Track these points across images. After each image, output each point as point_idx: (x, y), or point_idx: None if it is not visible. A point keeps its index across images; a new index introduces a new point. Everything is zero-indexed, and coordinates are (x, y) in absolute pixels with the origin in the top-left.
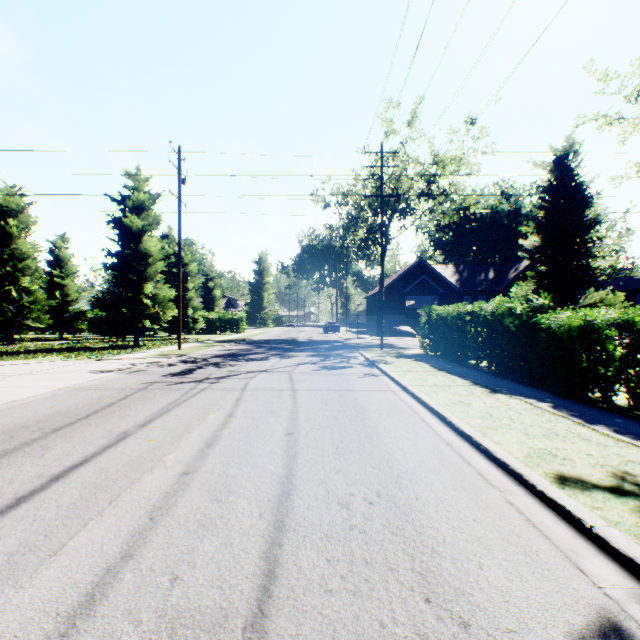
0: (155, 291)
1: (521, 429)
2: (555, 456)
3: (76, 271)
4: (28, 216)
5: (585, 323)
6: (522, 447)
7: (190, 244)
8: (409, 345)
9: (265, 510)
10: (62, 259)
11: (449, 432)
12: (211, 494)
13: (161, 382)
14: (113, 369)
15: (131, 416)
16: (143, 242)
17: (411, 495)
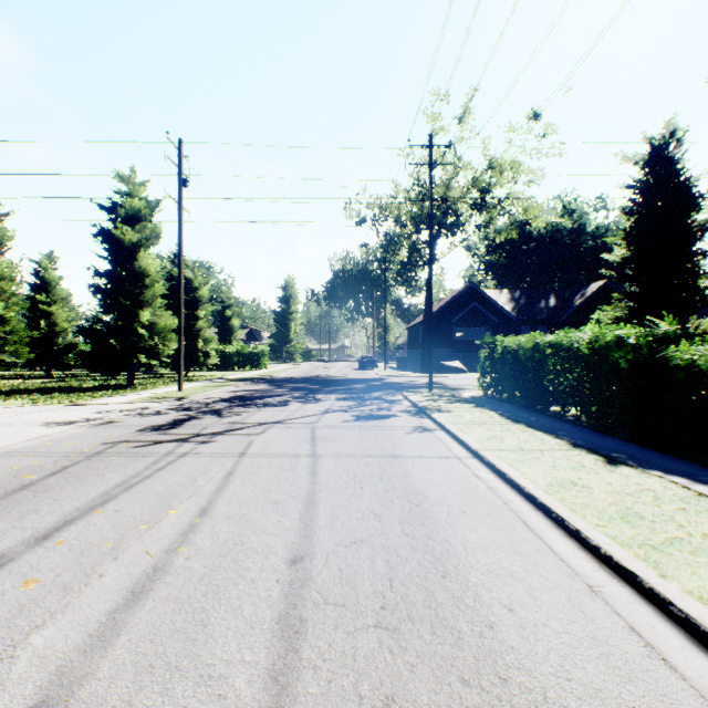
0: (154, 319)
1: None
2: None
3: (66, 296)
4: (3, 229)
5: None
6: None
7: (201, 264)
8: (462, 384)
9: None
10: (49, 282)
11: (581, 555)
12: None
13: (129, 442)
14: (77, 420)
15: (39, 513)
16: (139, 259)
17: None
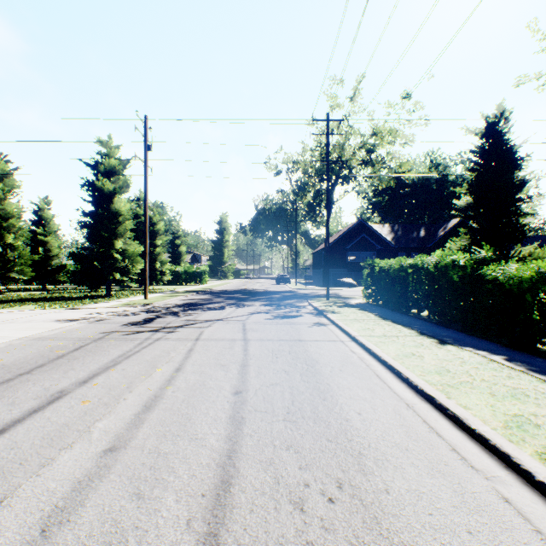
0: (125, 247)
1: (486, 388)
2: (538, 426)
3: (57, 229)
4: (13, 180)
5: (537, 275)
6: (496, 413)
7: (158, 206)
8: (352, 295)
9: (196, 514)
10: (45, 219)
11: (407, 390)
12: (132, 485)
13: (119, 332)
14: (78, 318)
15: (76, 370)
16: (114, 203)
17: (380, 486)
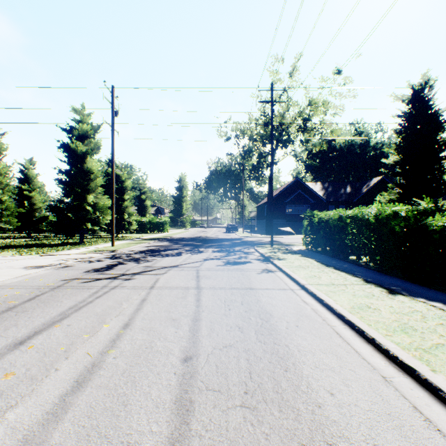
0: (96, 200)
1: None
2: None
3: (41, 186)
4: (0, 143)
5: None
6: None
7: (126, 166)
8: (292, 242)
9: None
10: (30, 177)
11: (376, 355)
12: None
13: (79, 279)
14: (46, 265)
15: (17, 327)
16: (86, 162)
17: None
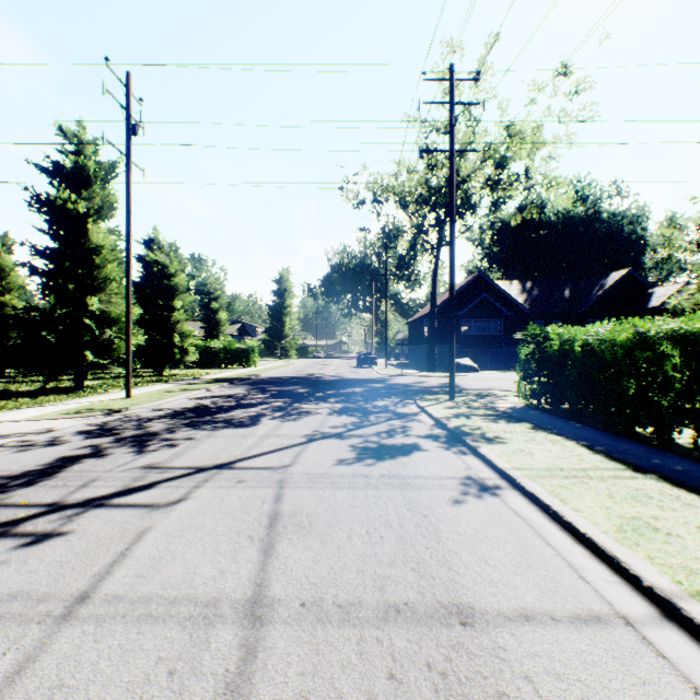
0: (109, 308)
1: None
2: None
3: (24, 284)
4: None
5: None
6: None
7: (178, 248)
8: (483, 387)
9: None
10: (1, 267)
11: None
12: None
13: None
14: None
15: None
16: (88, 234)
17: None
